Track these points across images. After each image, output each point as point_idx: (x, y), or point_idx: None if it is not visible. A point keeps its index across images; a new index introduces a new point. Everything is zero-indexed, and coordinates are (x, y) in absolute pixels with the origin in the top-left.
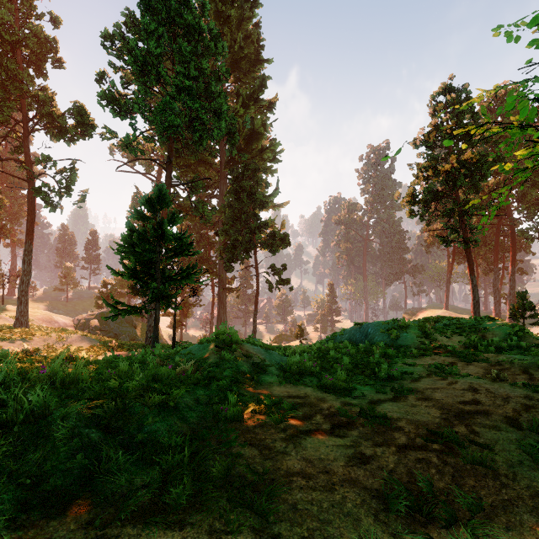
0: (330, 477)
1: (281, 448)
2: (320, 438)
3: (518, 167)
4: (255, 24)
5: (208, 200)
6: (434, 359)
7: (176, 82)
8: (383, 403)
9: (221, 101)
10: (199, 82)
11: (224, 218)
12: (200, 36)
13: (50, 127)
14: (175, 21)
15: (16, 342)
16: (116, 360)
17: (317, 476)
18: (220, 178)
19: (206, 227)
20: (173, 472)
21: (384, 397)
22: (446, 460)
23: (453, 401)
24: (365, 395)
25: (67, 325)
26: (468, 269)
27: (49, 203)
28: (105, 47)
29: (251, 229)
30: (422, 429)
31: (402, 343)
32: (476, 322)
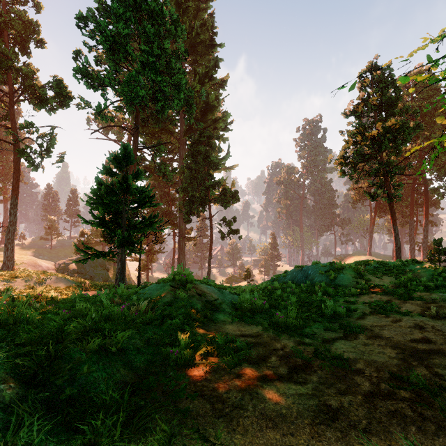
0: (297, 442)
1: (236, 400)
2: (278, 386)
3: (431, 135)
4: (210, 14)
5: (170, 163)
6: (372, 297)
7: (141, 59)
8: (336, 342)
9: (181, 76)
10: (161, 60)
11: (183, 178)
12: (163, 21)
13: (32, 98)
14: (141, 7)
15: (0, 283)
16: (81, 299)
17: (280, 441)
18: (180, 144)
19: (168, 186)
20: (101, 444)
21: (334, 335)
22: (422, 412)
23: (404, 339)
24: (315, 333)
25: (50, 268)
26: (391, 220)
27: (31, 163)
28: (79, 27)
29: (206, 187)
30: (383, 372)
31: (339, 283)
32: (402, 264)
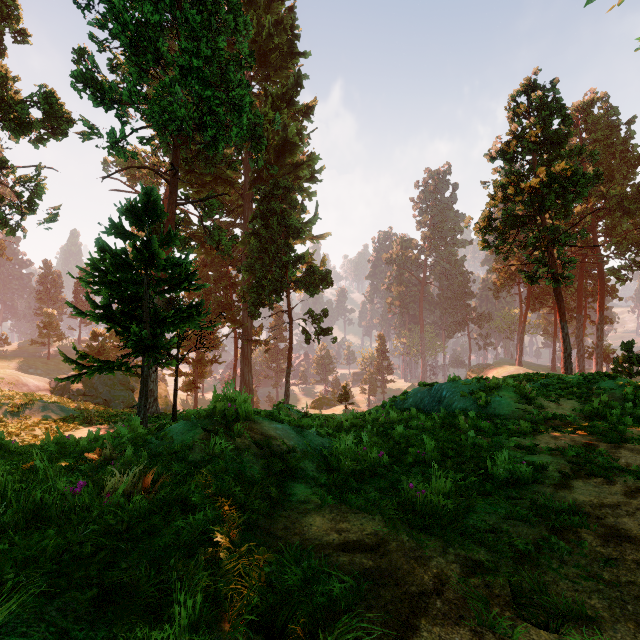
0: None
1: None
2: None
3: (608, 192)
4: (288, 8)
5: (229, 230)
6: (557, 437)
7: (181, 62)
8: (543, 556)
9: (243, 92)
10: (212, 65)
11: (248, 251)
12: (215, 7)
13: (7, 120)
14: None
15: None
16: (51, 449)
17: None
18: (244, 201)
19: (227, 264)
20: None
21: (531, 532)
22: None
23: None
24: (492, 529)
25: (41, 389)
26: (558, 313)
27: (2, 221)
28: (80, 7)
29: (282, 264)
30: None
31: (495, 411)
32: (585, 380)
